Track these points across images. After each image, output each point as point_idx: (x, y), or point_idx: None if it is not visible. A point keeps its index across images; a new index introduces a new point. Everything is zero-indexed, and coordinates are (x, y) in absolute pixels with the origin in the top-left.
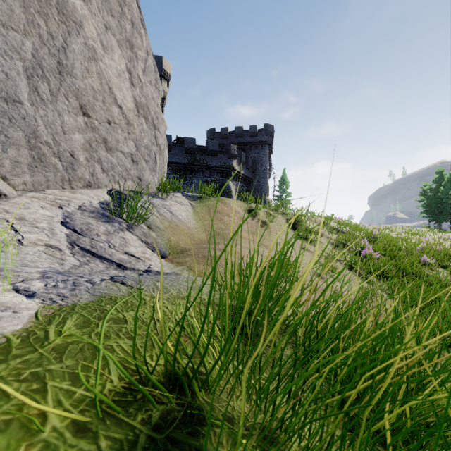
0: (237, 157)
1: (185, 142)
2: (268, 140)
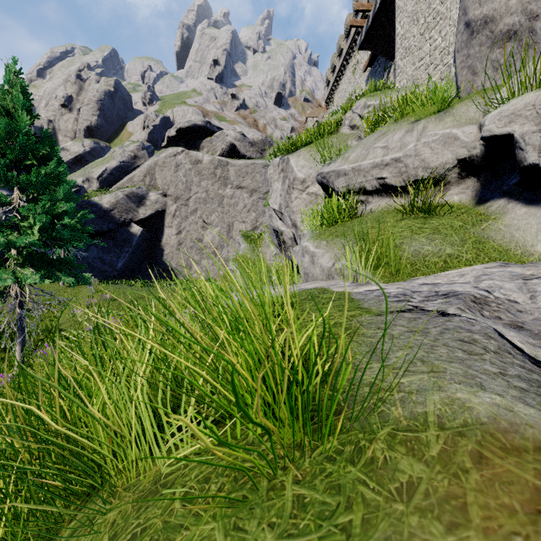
0: None
1: None
2: None
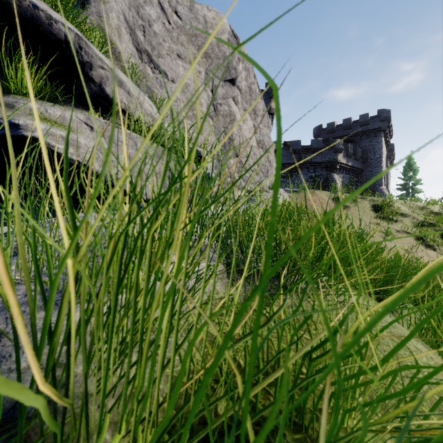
0: (342, 150)
1: (291, 145)
2: (383, 126)
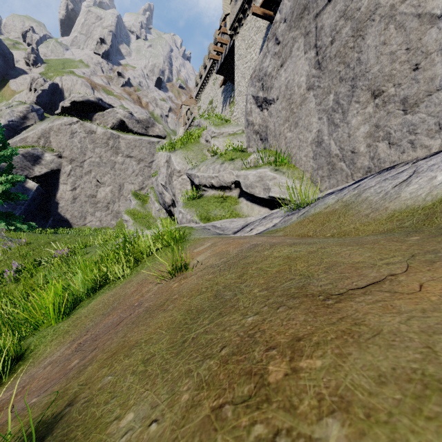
0: None
1: None
2: None
